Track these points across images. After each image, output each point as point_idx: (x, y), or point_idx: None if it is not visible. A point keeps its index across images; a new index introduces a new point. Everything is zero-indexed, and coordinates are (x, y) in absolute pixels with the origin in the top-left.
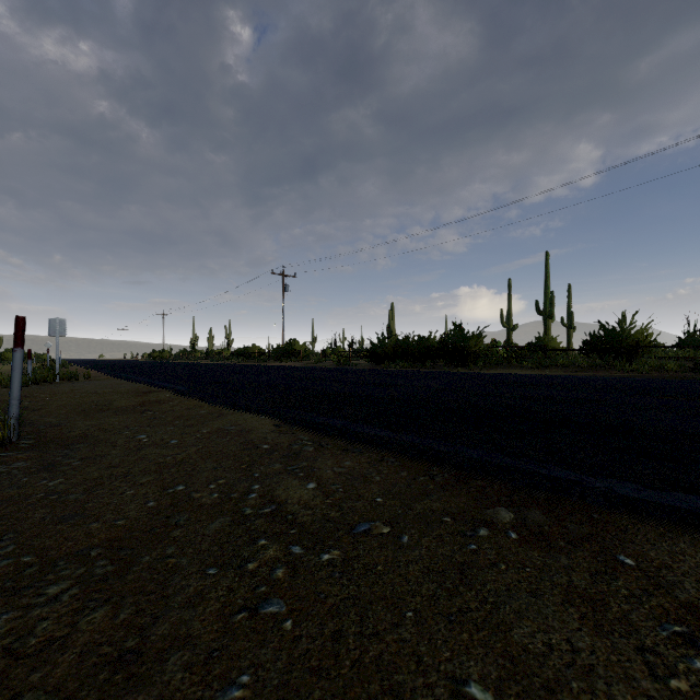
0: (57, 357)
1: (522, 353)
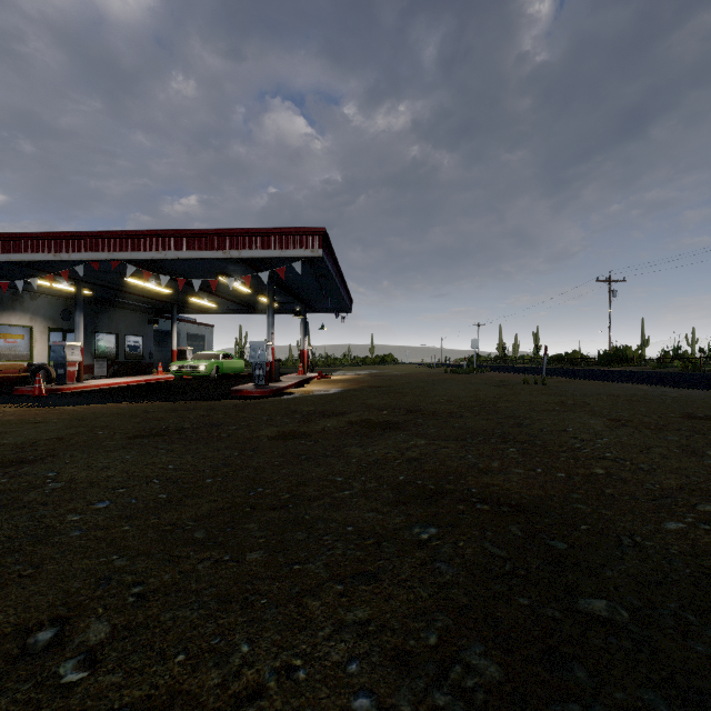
0: (475, 359)
1: None
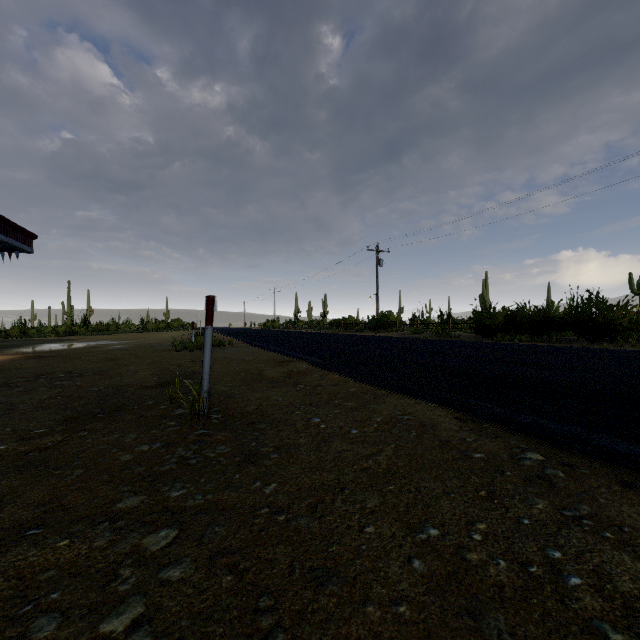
0: None
1: None
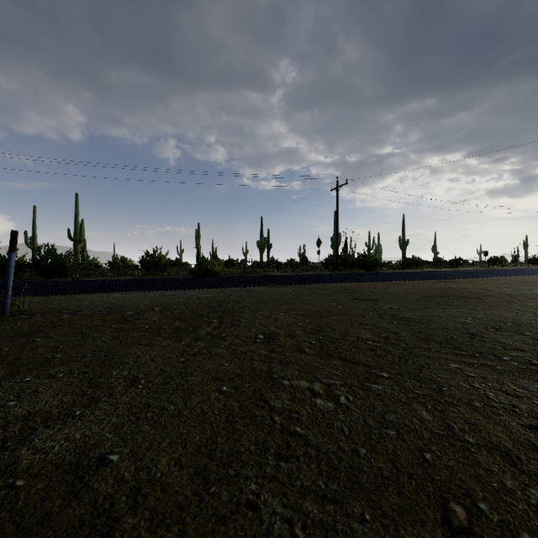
0: None
1: (91, 268)
